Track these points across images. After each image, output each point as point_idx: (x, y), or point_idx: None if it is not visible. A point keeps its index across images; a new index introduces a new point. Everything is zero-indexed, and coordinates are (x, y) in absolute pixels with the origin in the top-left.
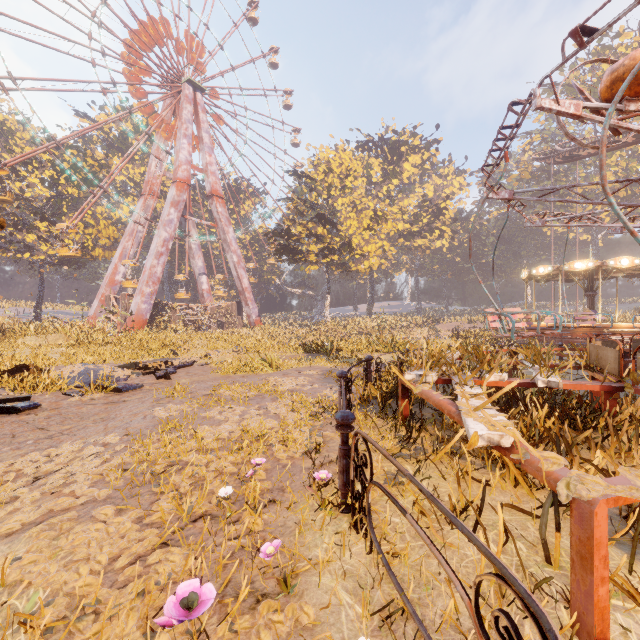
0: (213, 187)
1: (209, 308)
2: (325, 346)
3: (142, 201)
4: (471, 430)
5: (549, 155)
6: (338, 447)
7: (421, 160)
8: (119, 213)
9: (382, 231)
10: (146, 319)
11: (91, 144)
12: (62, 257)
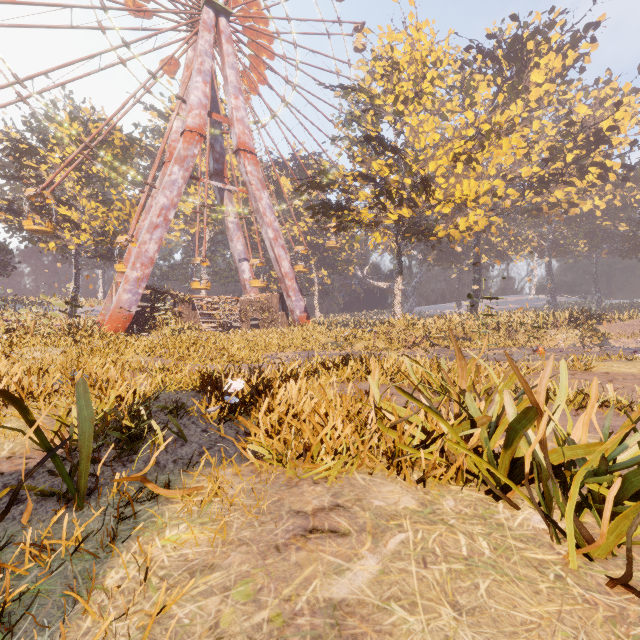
0: (240, 139)
1: (239, 301)
2: None
3: (162, 170)
4: None
5: None
6: None
7: (561, 69)
8: (188, 207)
9: (491, 163)
10: (130, 314)
11: (161, 139)
12: (107, 250)
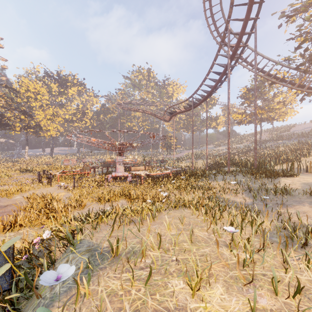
0: None
1: None
2: (29, 169)
3: None
4: (53, 173)
5: (118, 105)
6: (38, 177)
7: (78, 89)
8: None
9: (57, 120)
10: None
11: None
12: None
